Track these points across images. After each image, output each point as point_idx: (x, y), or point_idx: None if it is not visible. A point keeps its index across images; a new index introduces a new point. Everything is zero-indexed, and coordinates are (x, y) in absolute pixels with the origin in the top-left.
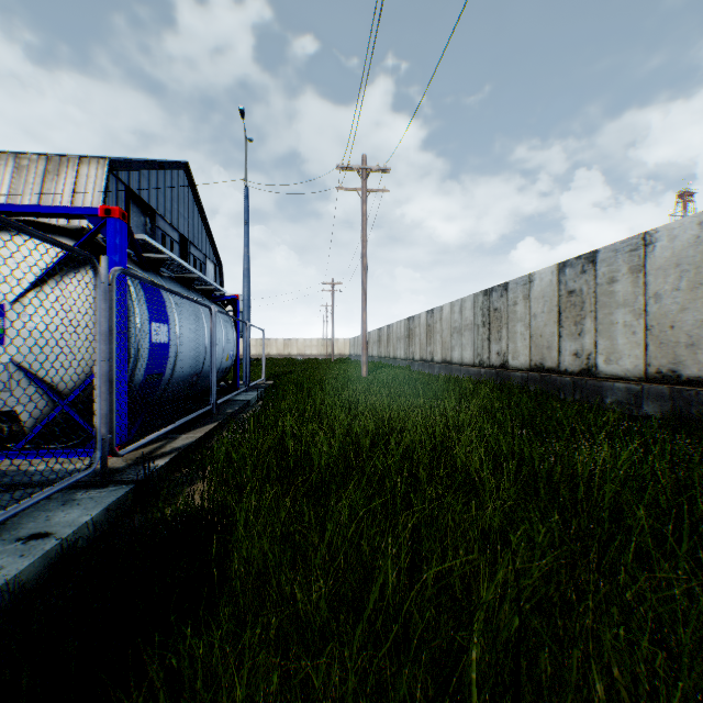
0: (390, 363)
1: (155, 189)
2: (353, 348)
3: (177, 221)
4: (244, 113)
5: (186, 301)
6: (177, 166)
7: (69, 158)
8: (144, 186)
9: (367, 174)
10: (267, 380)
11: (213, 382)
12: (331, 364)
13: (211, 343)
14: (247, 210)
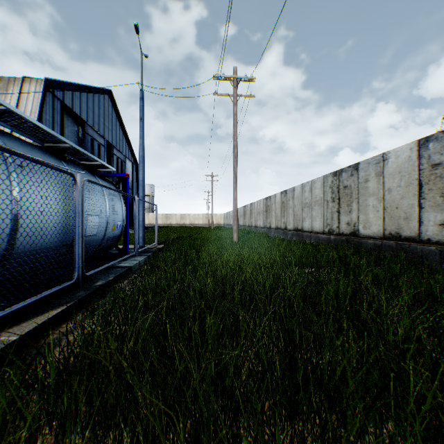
0: (252, 230)
1: (85, 106)
2: (226, 220)
3: (103, 131)
4: (138, 29)
5: (45, 167)
6: (103, 92)
7: (15, 78)
8: (76, 103)
9: (237, 82)
10: (160, 244)
11: (79, 254)
12: (210, 230)
13: (75, 212)
14: (142, 109)
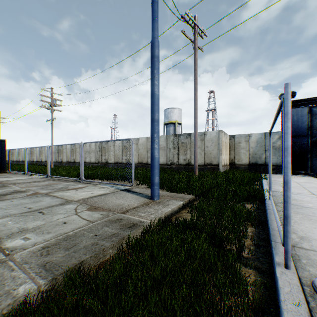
0: None
1: None
2: None
3: None
4: None
5: None
6: None
7: None
8: None
9: None
10: None
11: None
12: None
13: None
14: None
